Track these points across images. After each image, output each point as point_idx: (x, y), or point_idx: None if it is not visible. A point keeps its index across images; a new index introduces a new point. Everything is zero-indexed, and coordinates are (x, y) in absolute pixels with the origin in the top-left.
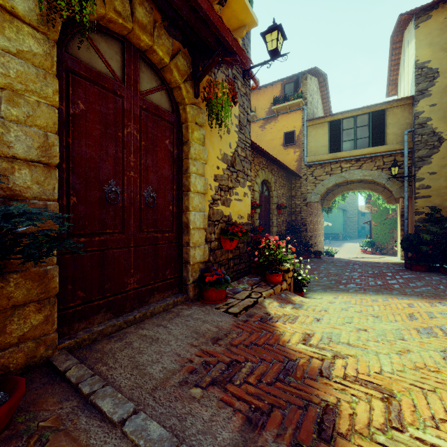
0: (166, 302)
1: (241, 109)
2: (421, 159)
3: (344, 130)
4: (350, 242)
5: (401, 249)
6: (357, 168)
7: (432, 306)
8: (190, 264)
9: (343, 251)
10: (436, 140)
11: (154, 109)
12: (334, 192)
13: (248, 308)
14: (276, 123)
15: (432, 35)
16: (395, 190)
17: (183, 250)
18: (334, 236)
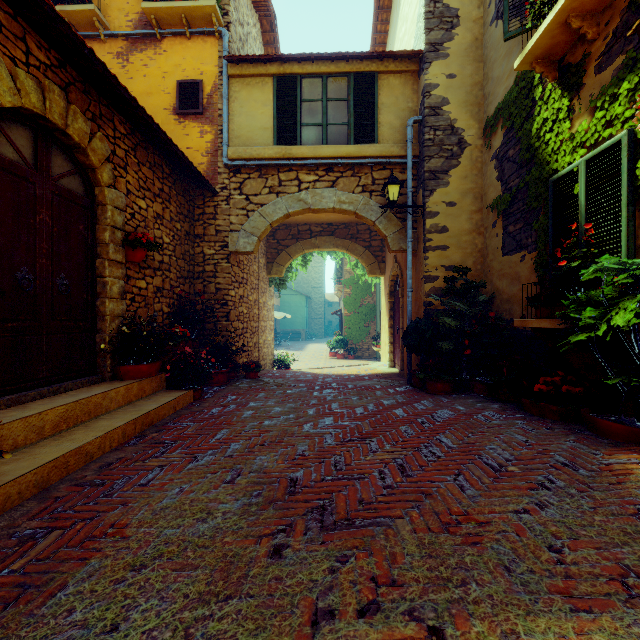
0: None
1: None
2: (434, 175)
3: (305, 100)
4: (315, 343)
5: (390, 350)
6: (329, 186)
7: None
8: None
9: (306, 357)
10: (456, 142)
11: None
12: (291, 250)
13: None
14: (159, 54)
15: None
16: (392, 235)
17: None
18: (296, 334)
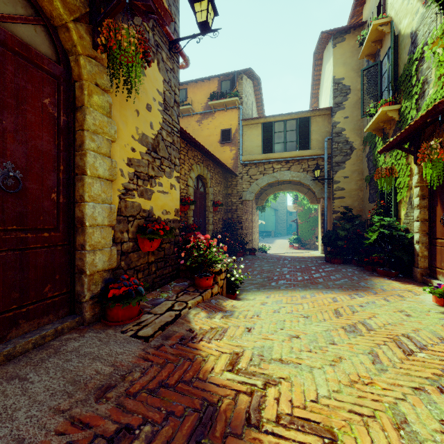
0: (40, 334)
1: (166, 86)
2: (337, 164)
3: (276, 132)
4: (280, 239)
5: (321, 244)
6: (287, 169)
7: (352, 298)
8: (86, 274)
9: (275, 247)
10: (349, 148)
11: (18, 46)
12: (267, 192)
13: (166, 326)
14: (213, 119)
15: (346, 56)
16: (318, 191)
17: (76, 255)
18: (267, 233)
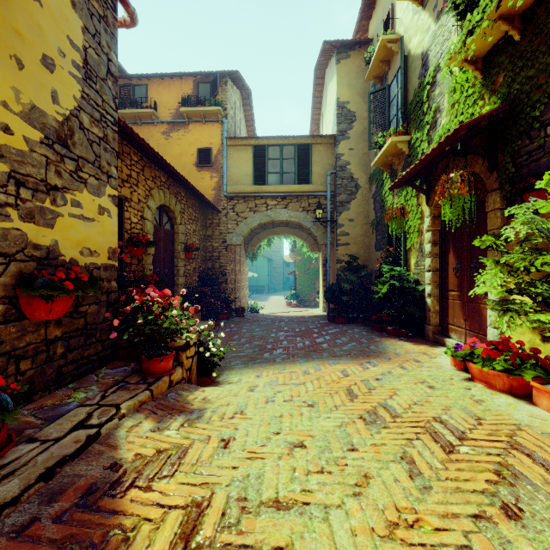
0: None
1: (91, 39)
2: (342, 204)
3: (270, 159)
4: (276, 295)
5: (323, 301)
6: (284, 207)
7: (365, 369)
8: None
9: (269, 306)
10: (354, 186)
11: None
12: (260, 236)
13: (58, 468)
14: (187, 133)
15: (351, 77)
16: (320, 235)
17: None
18: (260, 289)
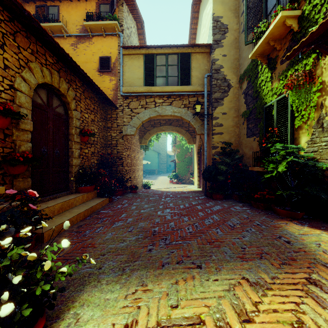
0: None
1: None
2: (216, 100)
3: (158, 65)
4: (162, 176)
5: (198, 179)
6: (169, 105)
7: None
8: None
9: (157, 183)
10: (226, 85)
11: None
12: (151, 132)
13: None
14: (91, 44)
15: None
16: (198, 127)
17: None
18: (152, 171)
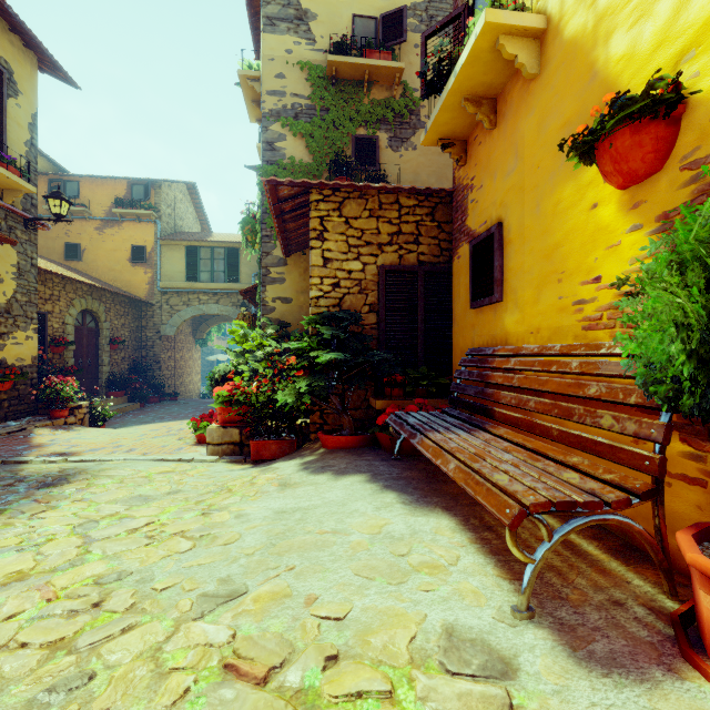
0: None
1: (22, 256)
2: None
3: (202, 259)
4: None
5: None
6: (215, 302)
7: None
8: None
9: None
10: None
11: None
12: (209, 322)
13: (12, 432)
14: (121, 230)
15: None
16: None
17: None
18: None
